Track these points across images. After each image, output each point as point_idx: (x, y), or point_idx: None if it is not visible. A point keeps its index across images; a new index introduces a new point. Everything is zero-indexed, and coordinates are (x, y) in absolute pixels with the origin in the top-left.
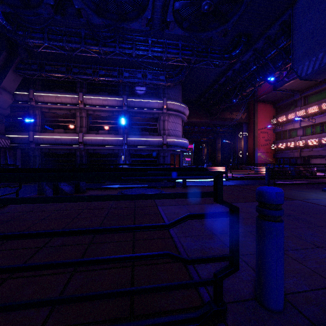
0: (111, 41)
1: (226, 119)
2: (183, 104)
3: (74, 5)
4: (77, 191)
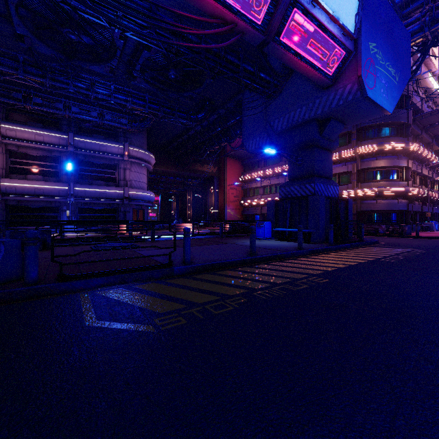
0: (64, 78)
1: (197, 171)
2: (149, 152)
3: (15, 30)
4: (43, 248)
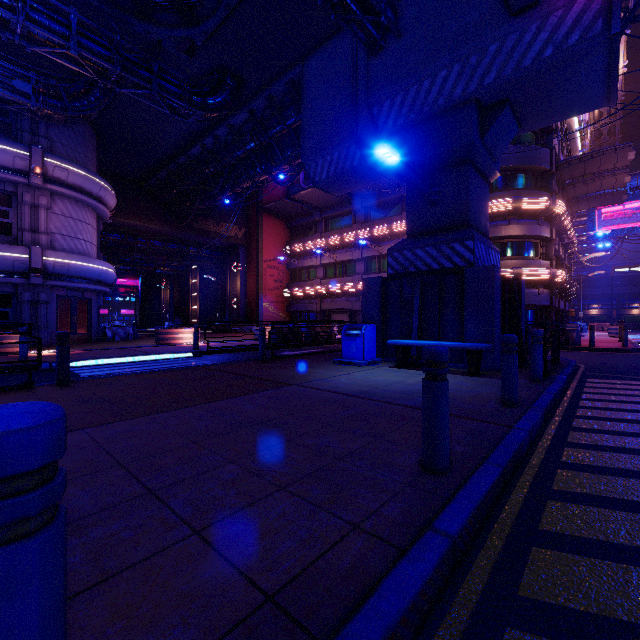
0: None
1: (208, 233)
2: (99, 177)
3: None
4: None
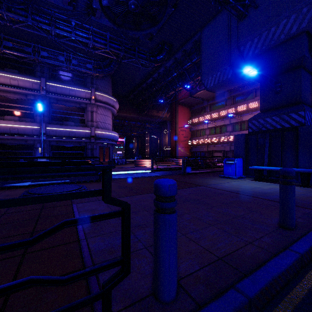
0: (20, 7)
1: (153, 116)
2: (113, 97)
3: None
4: None
